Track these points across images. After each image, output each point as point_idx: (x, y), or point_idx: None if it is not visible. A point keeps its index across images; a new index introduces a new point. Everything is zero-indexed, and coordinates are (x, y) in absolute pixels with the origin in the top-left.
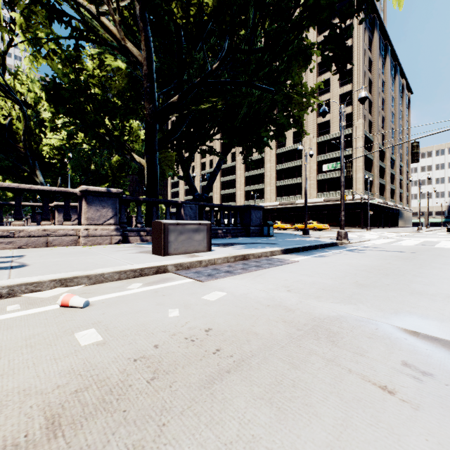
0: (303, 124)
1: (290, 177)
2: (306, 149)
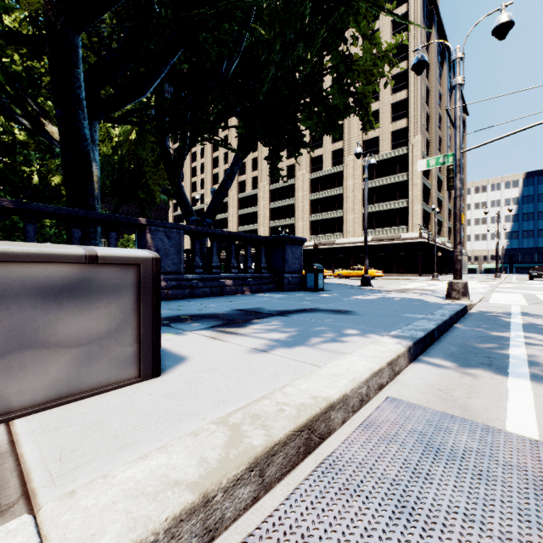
0: (369, 106)
1: (328, 209)
2: (348, 173)
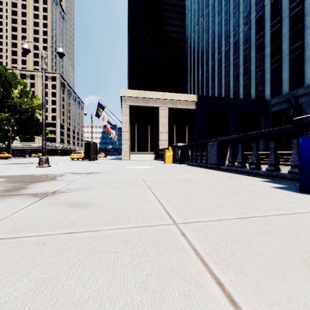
0: None
1: None
2: None
